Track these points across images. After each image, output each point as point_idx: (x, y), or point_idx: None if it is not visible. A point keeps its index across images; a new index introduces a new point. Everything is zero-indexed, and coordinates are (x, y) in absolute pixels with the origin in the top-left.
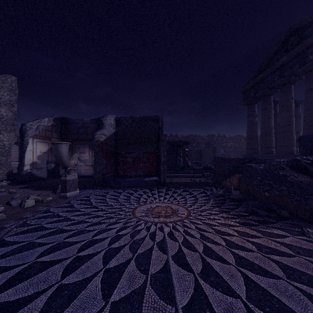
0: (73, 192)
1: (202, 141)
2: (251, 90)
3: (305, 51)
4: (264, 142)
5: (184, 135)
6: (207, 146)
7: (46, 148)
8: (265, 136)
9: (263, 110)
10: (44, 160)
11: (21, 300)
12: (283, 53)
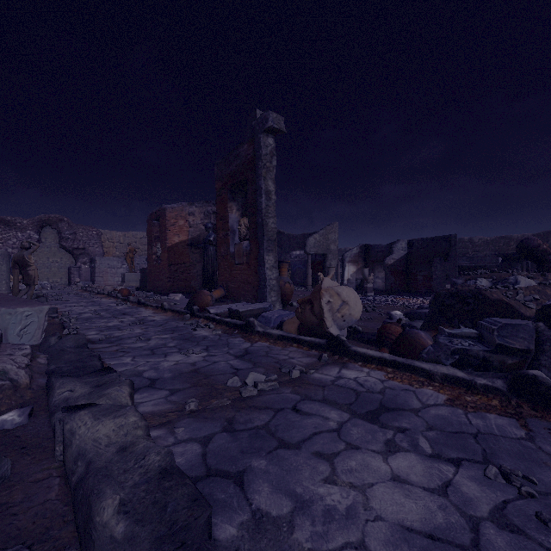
0: (370, 293)
1: None
2: None
3: None
4: None
5: None
6: None
7: (355, 269)
8: None
9: None
10: (354, 277)
11: None
12: None
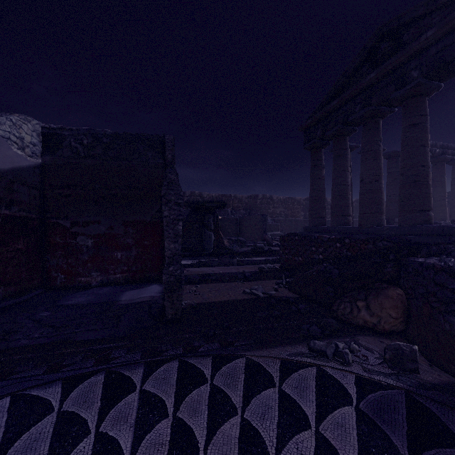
0: None
1: (240, 204)
2: (318, 126)
3: (406, 64)
4: (338, 207)
5: (213, 195)
6: (247, 213)
7: None
8: (340, 198)
9: (337, 157)
10: None
11: None
12: (369, 69)
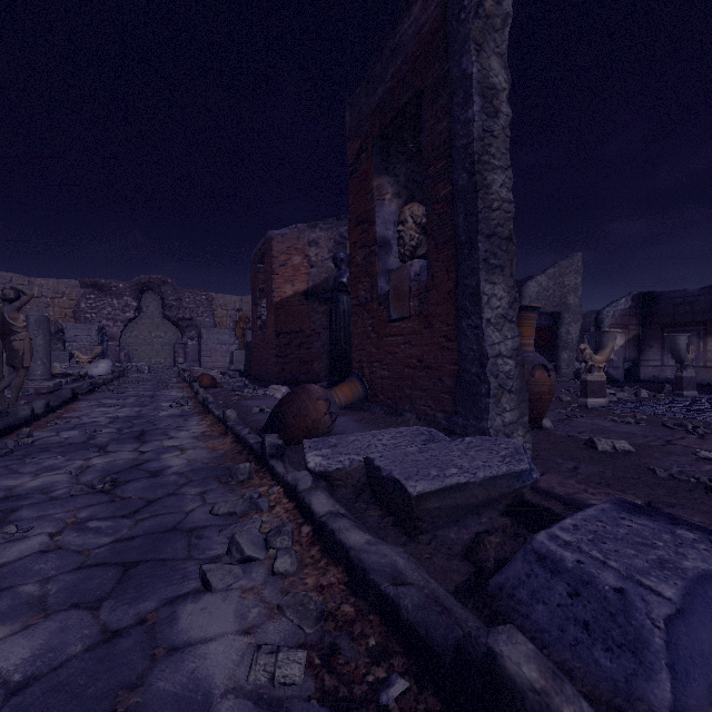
0: (690, 392)
1: None
2: None
3: None
4: None
5: None
6: None
7: (622, 341)
8: None
9: None
10: (620, 356)
11: (703, 413)
12: None
